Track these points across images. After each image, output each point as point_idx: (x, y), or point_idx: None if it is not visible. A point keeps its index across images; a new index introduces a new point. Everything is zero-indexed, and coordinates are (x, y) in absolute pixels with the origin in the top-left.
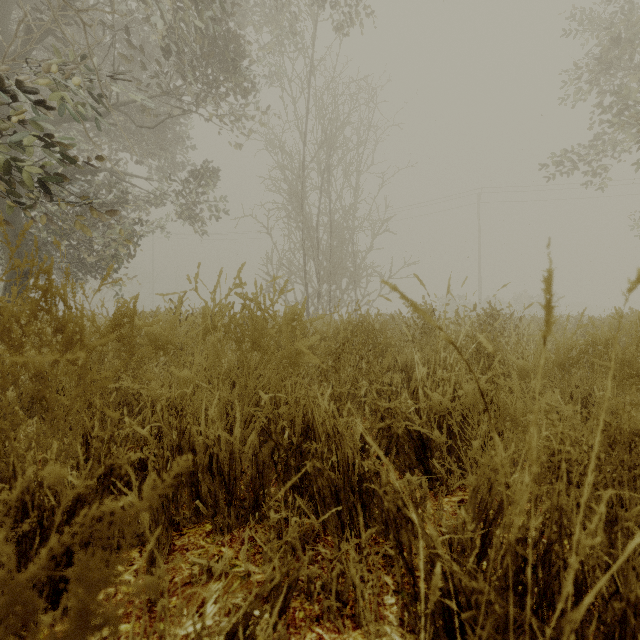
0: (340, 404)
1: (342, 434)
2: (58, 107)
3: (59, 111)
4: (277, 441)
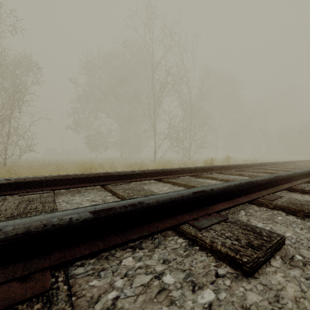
0: None
1: None
2: None
3: None
4: None
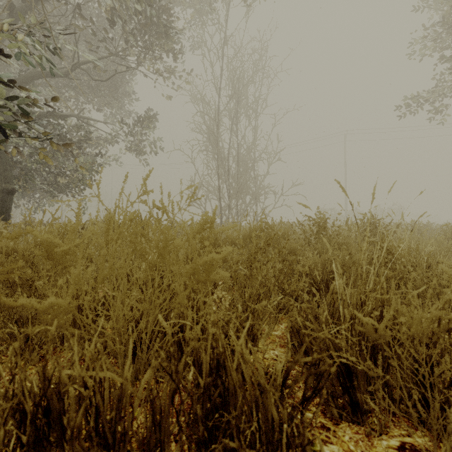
0: (254, 322)
1: (264, 388)
2: (18, 54)
3: (19, 57)
4: (178, 383)
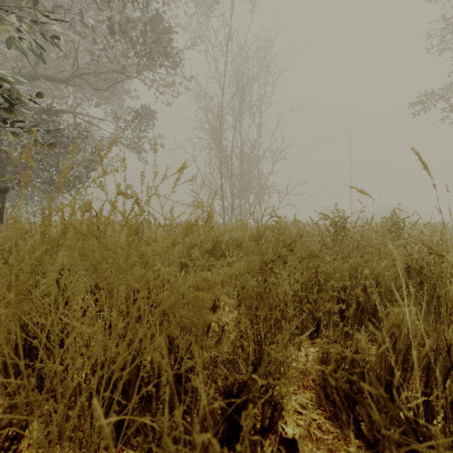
0: (278, 382)
1: None
2: None
3: None
4: None
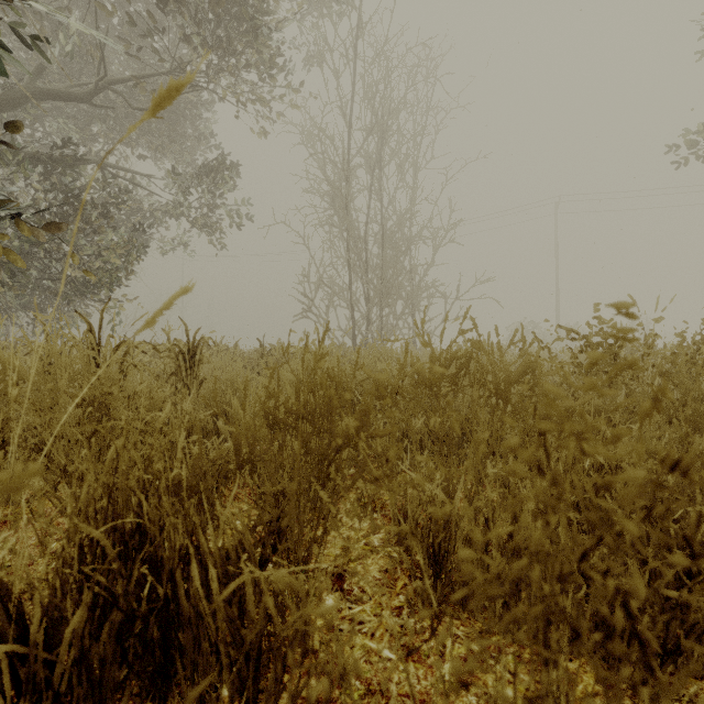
0: None
1: None
2: None
3: None
4: None
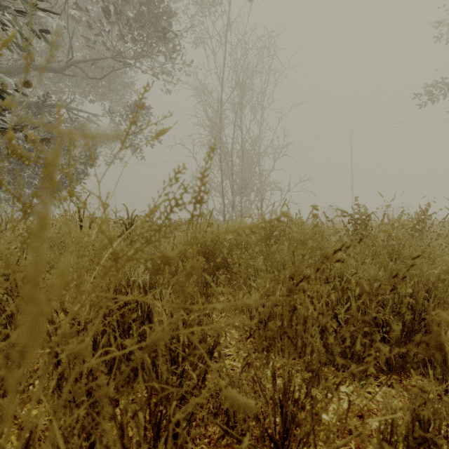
0: None
1: None
2: None
3: None
4: None
